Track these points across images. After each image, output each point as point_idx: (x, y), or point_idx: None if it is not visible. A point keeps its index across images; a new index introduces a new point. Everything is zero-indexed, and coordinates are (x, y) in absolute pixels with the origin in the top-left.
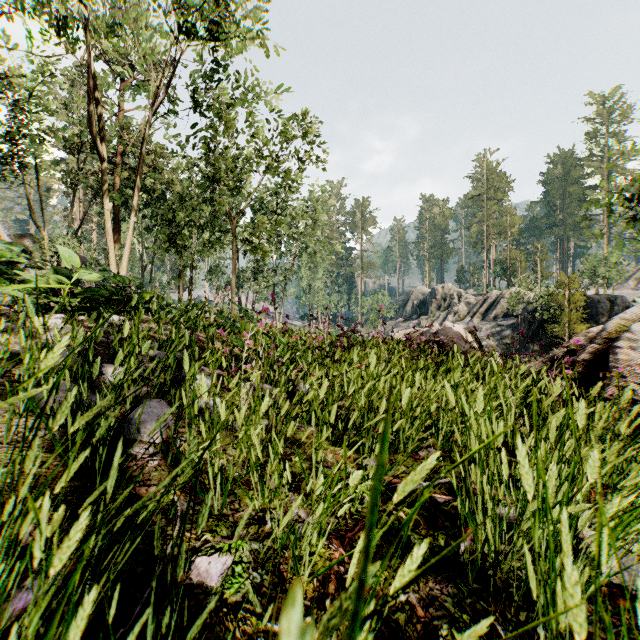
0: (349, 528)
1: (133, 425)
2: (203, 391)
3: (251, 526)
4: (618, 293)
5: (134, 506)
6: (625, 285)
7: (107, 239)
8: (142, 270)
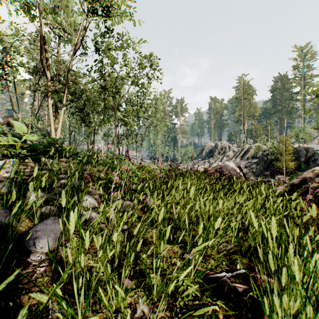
0: None
1: (31, 239)
2: (70, 225)
3: None
4: (309, 146)
5: None
6: (312, 142)
7: (50, 118)
8: (69, 134)
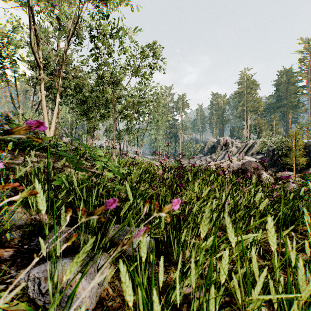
0: None
1: None
2: None
3: None
4: None
5: None
6: None
7: (43, 110)
8: (71, 130)
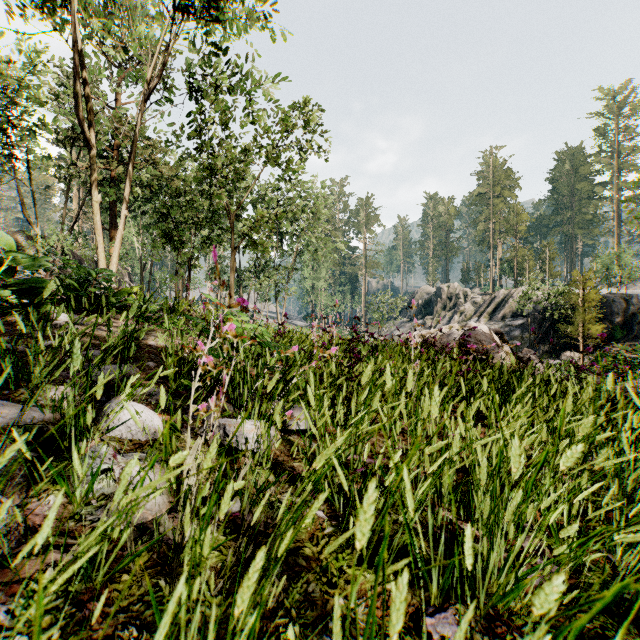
0: None
1: None
2: None
3: None
4: (630, 292)
5: None
6: (637, 284)
7: (95, 233)
8: (141, 269)
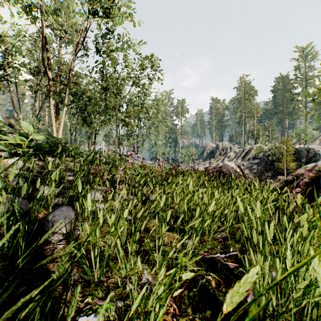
0: (178, 287)
1: (50, 222)
2: (88, 204)
3: (118, 289)
4: (310, 147)
5: (5, 317)
6: (314, 143)
7: (52, 119)
8: (70, 135)
